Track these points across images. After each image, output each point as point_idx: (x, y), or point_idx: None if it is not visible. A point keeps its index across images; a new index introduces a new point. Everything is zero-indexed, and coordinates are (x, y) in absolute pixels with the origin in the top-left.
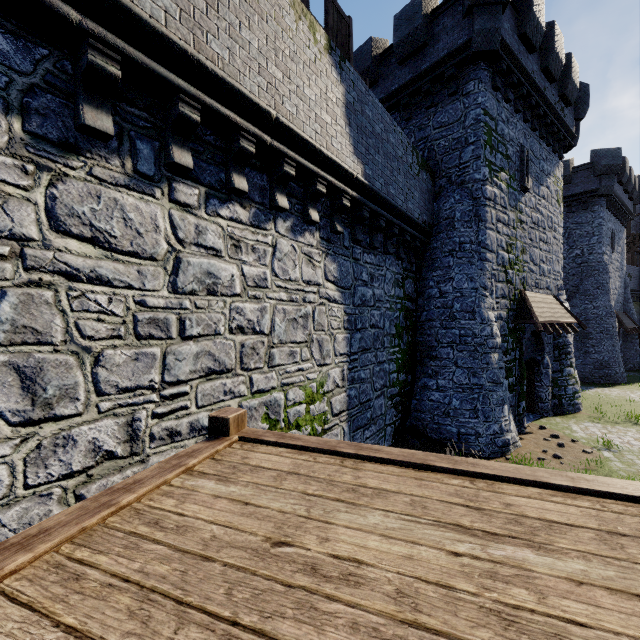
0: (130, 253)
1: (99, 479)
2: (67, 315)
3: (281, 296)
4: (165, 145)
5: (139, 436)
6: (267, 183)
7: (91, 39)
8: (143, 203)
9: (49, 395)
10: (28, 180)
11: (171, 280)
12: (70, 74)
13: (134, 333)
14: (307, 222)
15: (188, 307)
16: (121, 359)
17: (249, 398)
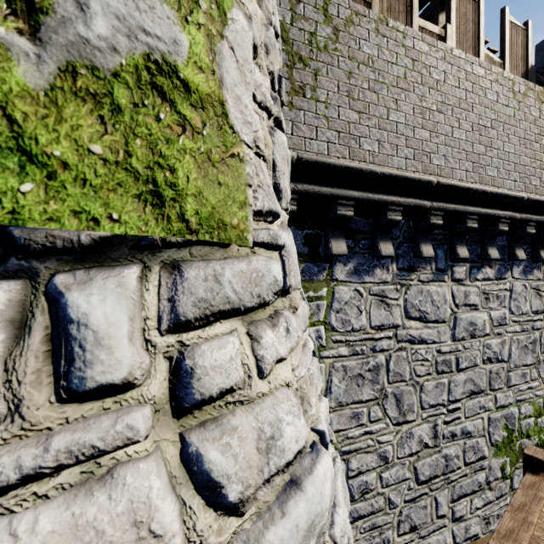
0: (434, 321)
1: (421, 459)
2: (410, 364)
3: (515, 329)
4: (450, 246)
5: (437, 435)
6: (505, 241)
7: (432, 211)
8: (439, 287)
9: (404, 409)
10: (397, 294)
11: (452, 333)
12: (411, 227)
13: (435, 370)
14: (536, 261)
15: (460, 349)
16: (430, 387)
17: (494, 411)
